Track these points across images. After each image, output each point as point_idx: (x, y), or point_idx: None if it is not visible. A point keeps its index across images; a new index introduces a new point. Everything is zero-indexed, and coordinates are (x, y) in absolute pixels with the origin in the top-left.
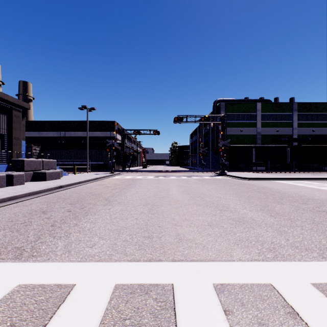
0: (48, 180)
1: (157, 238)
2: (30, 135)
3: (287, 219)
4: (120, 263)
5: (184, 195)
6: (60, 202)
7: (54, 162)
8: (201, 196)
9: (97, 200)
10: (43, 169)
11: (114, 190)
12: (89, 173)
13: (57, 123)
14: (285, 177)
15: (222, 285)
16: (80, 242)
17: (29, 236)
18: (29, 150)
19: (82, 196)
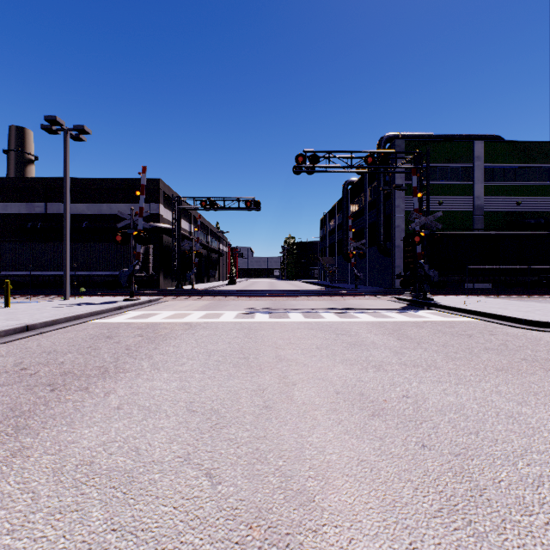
0: None
1: None
2: None
3: None
4: None
5: None
6: None
7: None
8: None
9: None
10: None
11: None
12: (61, 303)
13: (29, 183)
14: None
15: None
16: None
17: None
18: None
19: None
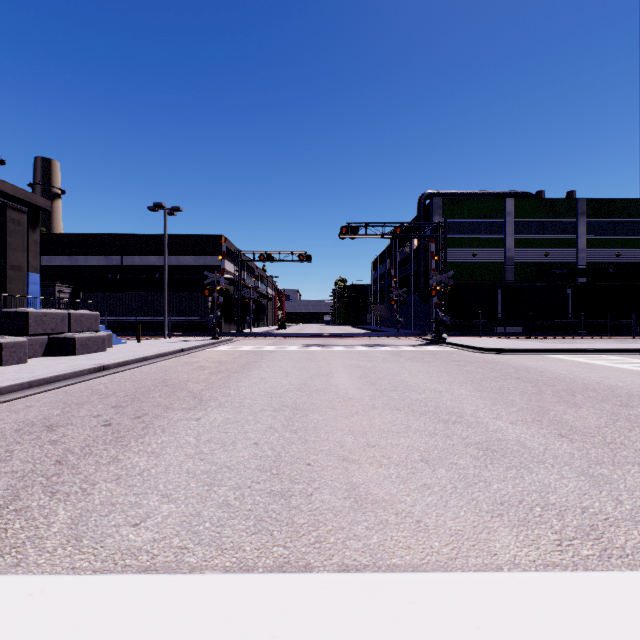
0: (81, 354)
1: (301, 497)
2: (53, 263)
3: (601, 444)
4: (202, 579)
5: (363, 387)
6: (94, 402)
7: (95, 317)
8: (398, 388)
9: (176, 397)
10: (71, 331)
11: (215, 376)
12: (168, 340)
13: (107, 239)
14: (567, 346)
15: None
16: (112, 511)
17: None
18: (49, 294)
19: (143, 390)
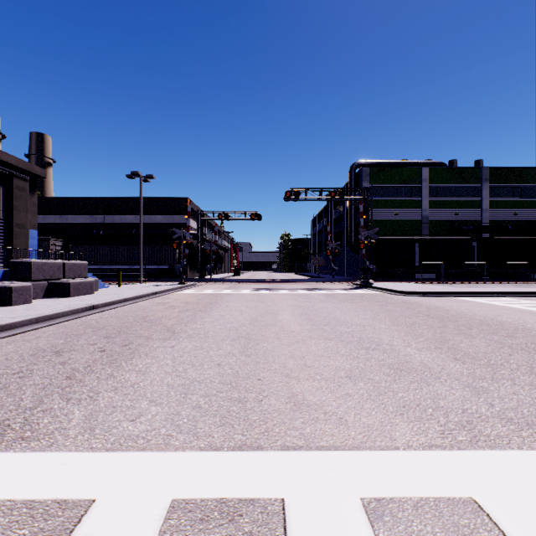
0: (73, 296)
1: (254, 402)
2: (47, 221)
3: (485, 365)
4: (184, 454)
5: (303, 322)
6: (89, 333)
7: (85, 266)
8: (331, 323)
9: (154, 330)
10: (65, 277)
11: (184, 313)
12: (143, 285)
13: (92, 201)
14: (471, 290)
15: (379, 501)
16: (114, 411)
17: (24, 398)
18: (44, 247)
19: (127, 324)
